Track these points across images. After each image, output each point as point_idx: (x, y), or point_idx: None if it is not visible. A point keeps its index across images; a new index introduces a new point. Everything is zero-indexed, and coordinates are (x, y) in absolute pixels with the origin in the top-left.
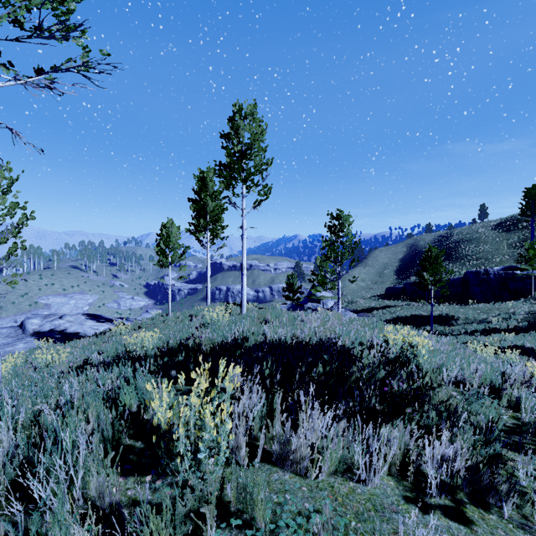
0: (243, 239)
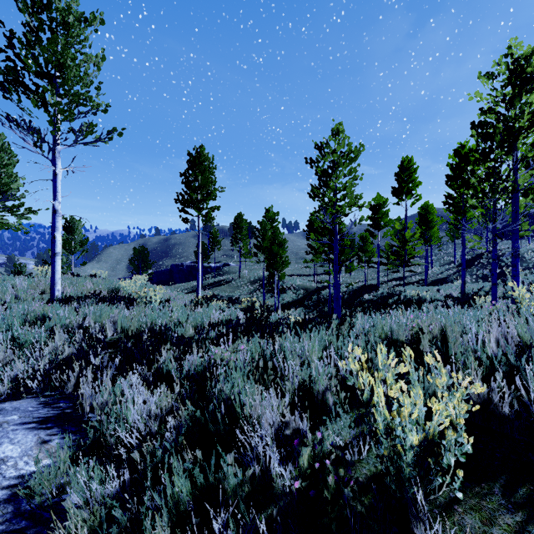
0: None
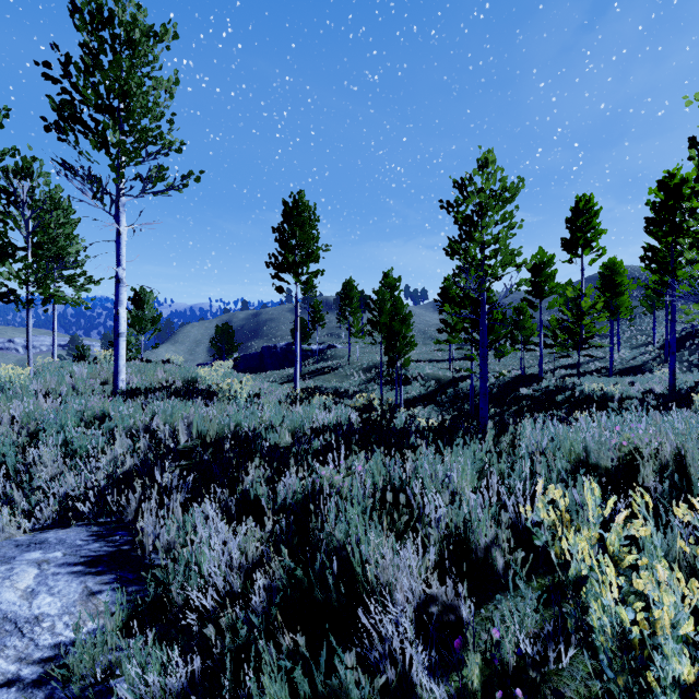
0: (55, 307)
